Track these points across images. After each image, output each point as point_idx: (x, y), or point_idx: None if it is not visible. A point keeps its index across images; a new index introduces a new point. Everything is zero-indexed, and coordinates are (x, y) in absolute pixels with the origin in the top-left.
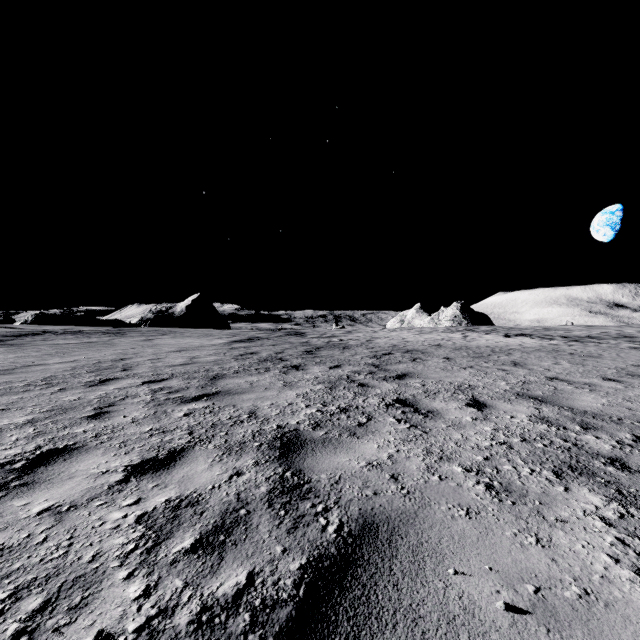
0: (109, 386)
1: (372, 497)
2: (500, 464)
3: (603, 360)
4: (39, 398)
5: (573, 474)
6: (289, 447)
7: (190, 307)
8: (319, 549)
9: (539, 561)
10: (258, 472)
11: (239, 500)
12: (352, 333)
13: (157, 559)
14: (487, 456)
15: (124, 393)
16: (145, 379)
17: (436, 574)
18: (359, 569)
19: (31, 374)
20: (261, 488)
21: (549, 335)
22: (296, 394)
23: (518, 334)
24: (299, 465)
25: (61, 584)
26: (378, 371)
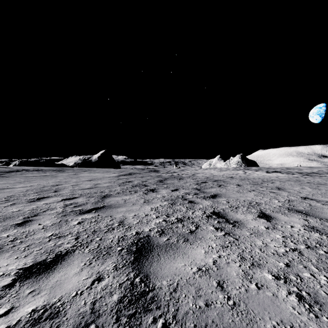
0: (41, 202)
1: (204, 309)
2: (300, 271)
3: None
4: None
5: None
6: (141, 252)
7: (100, 157)
8: None
9: None
10: (115, 277)
11: (92, 311)
12: (184, 170)
13: None
14: (287, 262)
15: (47, 207)
16: (64, 197)
17: None
18: None
19: (1, 194)
20: (114, 296)
21: (290, 172)
22: (151, 208)
23: (273, 171)
24: (147, 270)
25: None
26: (200, 193)
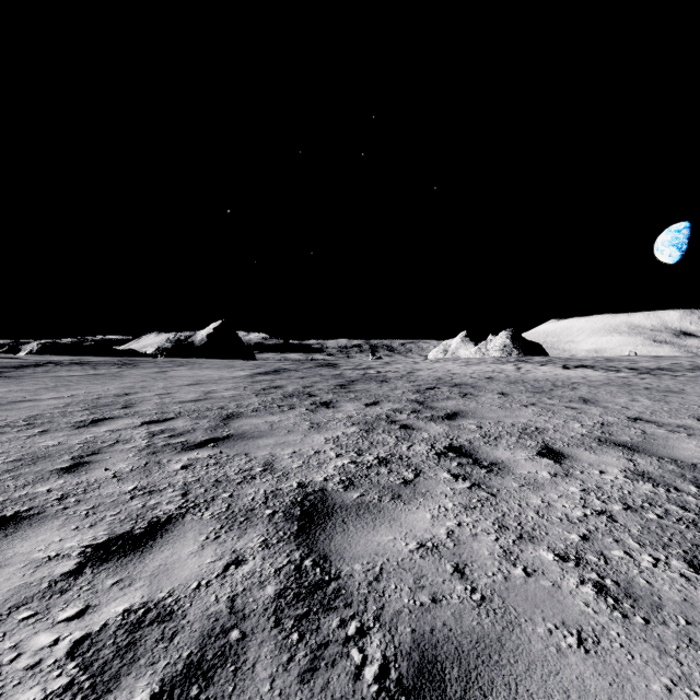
0: (101, 427)
1: (430, 607)
2: (606, 547)
3: (688, 396)
4: (11, 443)
5: None
6: (312, 517)
7: (211, 335)
8: None
9: None
10: (266, 559)
11: (232, 611)
12: (390, 364)
13: None
14: (584, 534)
15: (116, 437)
16: (146, 419)
17: None
18: None
19: (15, 412)
20: (267, 588)
21: (614, 367)
22: (325, 439)
23: (578, 365)
24: (324, 547)
25: None
26: (423, 409)
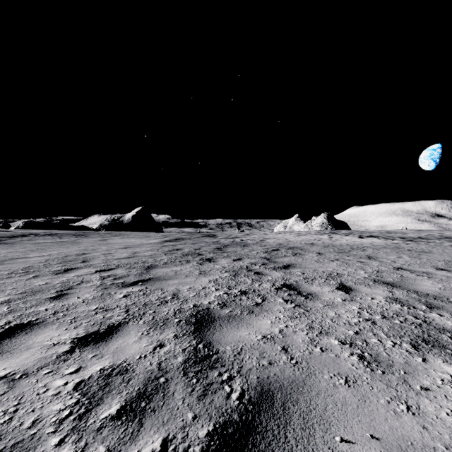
0: (70, 274)
1: (267, 366)
2: (368, 337)
3: (433, 255)
4: (17, 283)
5: (427, 346)
6: (202, 323)
7: (135, 217)
8: (224, 416)
9: (412, 428)
10: (177, 344)
11: (160, 369)
12: (250, 235)
13: (86, 425)
14: (357, 331)
15: (81, 279)
16: (98, 268)
17: (325, 441)
18: (258, 436)
19: (15, 265)
20: (178, 358)
21: (391, 236)
22: (208, 280)
23: (368, 236)
24: (209, 338)
25: (0, 450)
26: (269, 263)
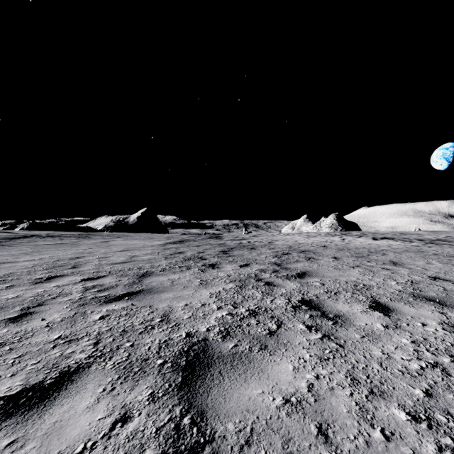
0: (51, 283)
1: None
2: (450, 405)
3: None
4: None
5: None
6: (194, 368)
7: (140, 217)
8: None
9: None
10: (150, 415)
11: None
12: (257, 236)
13: None
14: (426, 389)
15: (59, 291)
16: (85, 276)
17: None
18: None
19: None
20: (146, 453)
21: (407, 238)
22: (210, 293)
23: (383, 237)
24: (202, 402)
25: None
26: (281, 270)
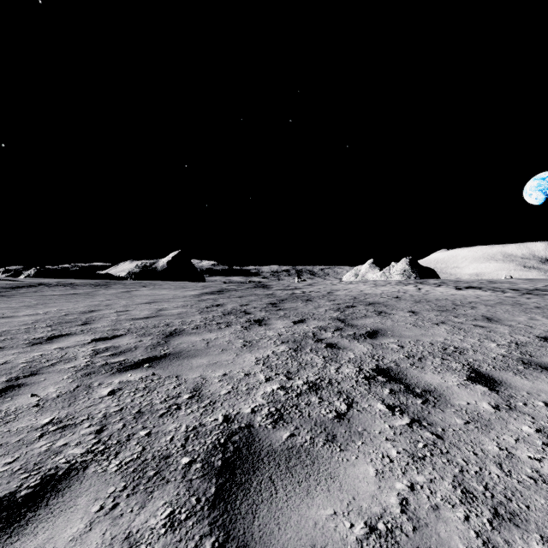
0: (52, 345)
1: None
2: None
3: None
4: None
5: None
6: (234, 471)
7: (170, 262)
8: None
9: None
10: None
11: None
12: (313, 285)
13: None
14: None
15: (61, 355)
16: (97, 335)
17: None
18: None
19: None
20: None
21: (498, 288)
22: (255, 359)
23: (467, 287)
24: (244, 530)
25: None
26: (345, 327)
